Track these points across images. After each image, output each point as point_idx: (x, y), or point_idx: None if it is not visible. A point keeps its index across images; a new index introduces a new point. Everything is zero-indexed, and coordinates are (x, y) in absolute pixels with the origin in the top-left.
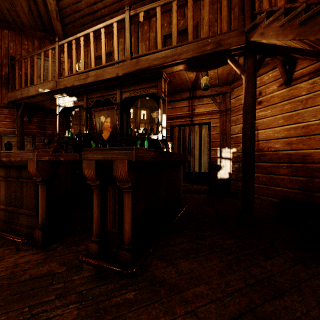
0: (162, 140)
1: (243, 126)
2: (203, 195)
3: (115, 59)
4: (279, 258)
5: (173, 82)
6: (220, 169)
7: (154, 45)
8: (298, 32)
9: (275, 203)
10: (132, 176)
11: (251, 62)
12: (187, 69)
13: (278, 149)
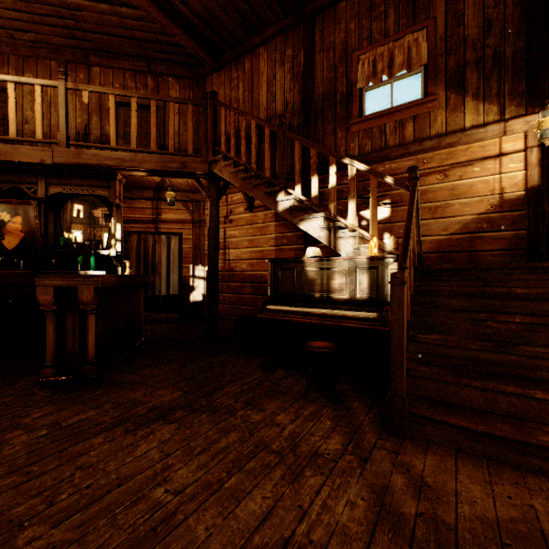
0: (116, 256)
1: (208, 248)
2: (173, 324)
3: (37, 136)
4: (223, 356)
5: (131, 179)
6: (194, 291)
7: (97, 108)
8: (241, 184)
9: (235, 319)
10: (97, 300)
11: (215, 190)
12: (150, 176)
13: (244, 269)
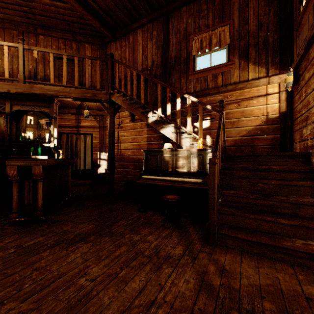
0: (54, 147)
1: (109, 143)
2: (87, 186)
3: (5, 76)
4: (117, 204)
5: (63, 102)
6: (100, 167)
7: (42, 59)
8: (128, 107)
9: (124, 183)
10: (44, 173)
11: (112, 109)
12: (74, 101)
13: (129, 155)
